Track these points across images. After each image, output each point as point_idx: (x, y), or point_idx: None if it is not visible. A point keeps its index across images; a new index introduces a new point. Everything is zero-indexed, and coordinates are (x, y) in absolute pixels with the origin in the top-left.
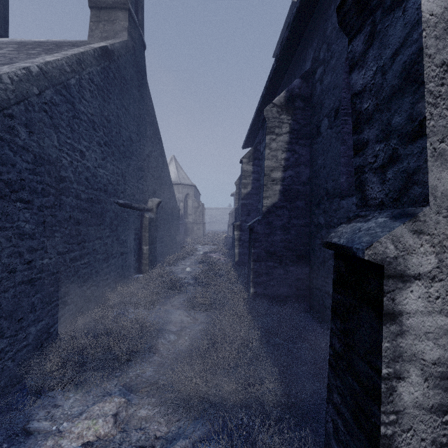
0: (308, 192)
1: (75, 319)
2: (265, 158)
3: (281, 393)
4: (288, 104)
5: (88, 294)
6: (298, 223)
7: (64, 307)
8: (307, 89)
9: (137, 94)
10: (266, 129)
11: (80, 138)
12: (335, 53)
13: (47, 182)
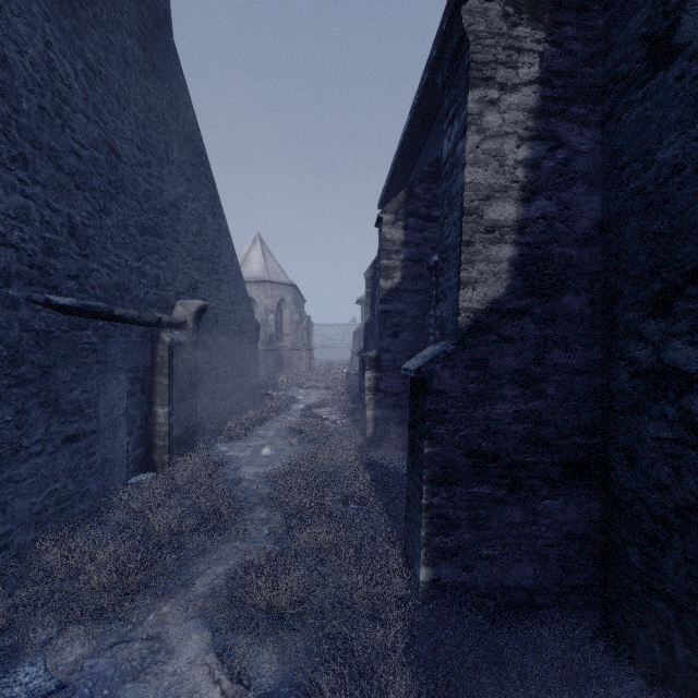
0: (598, 265)
1: None
2: (466, 160)
3: None
4: None
5: None
6: (568, 363)
7: None
8: None
9: (138, 54)
10: (468, 71)
11: None
12: None
13: None
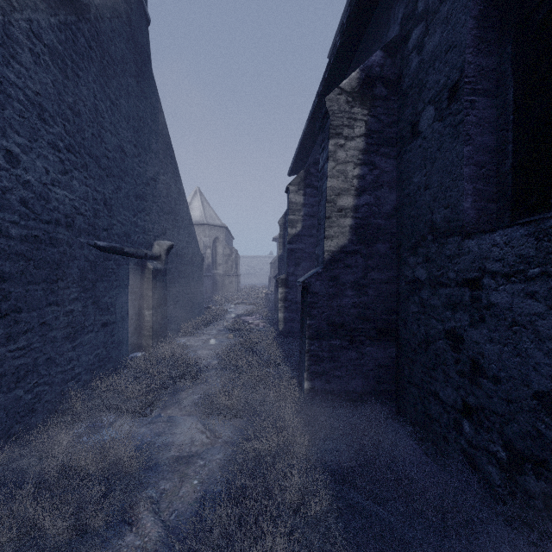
0: (394, 229)
1: None
2: (328, 175)
3: None
4: (364, 91)
5: (28, 400)
6: (379, 278)
7: None
8: (393, 67)
9: (134, 86)
10: (329, 129)
11: (7, 129)
12: None
13: None
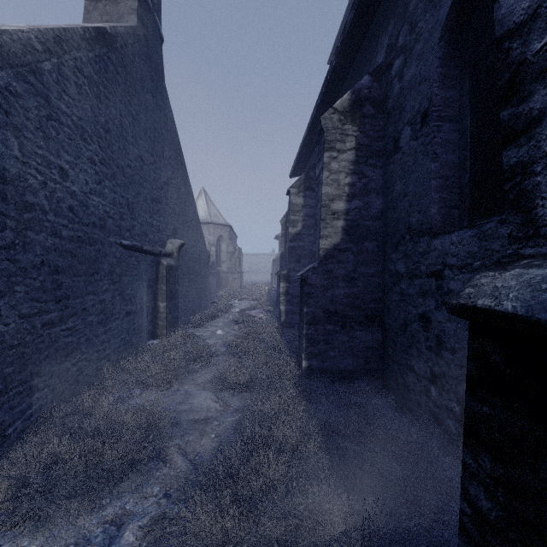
0: (380, 229)
1: (50, 411)
2: (323, 183)
3: (357, 540)
4: (354, 110)
5: (74, 372)
6: (367, 272)
7: (32, 395)
8: (380, 90)
9: (151, 101)
10: (324, 144)
11: (60, 150)
12: (422, 34)
13: (1, 209)
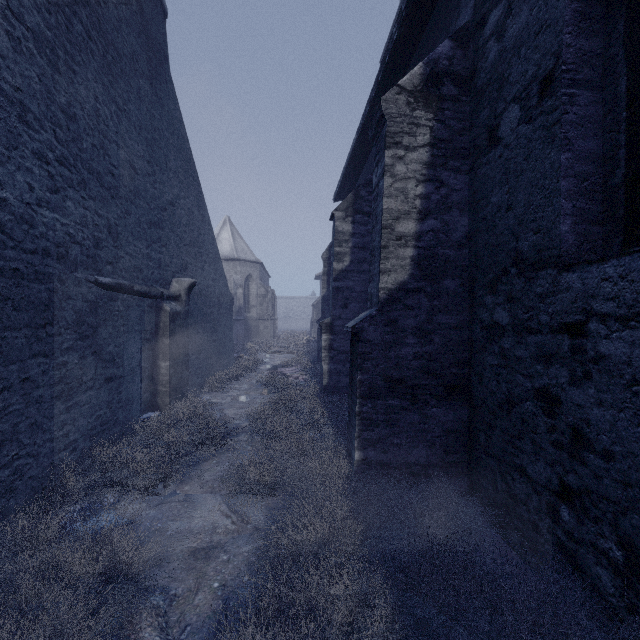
0: (466, 261)
1: None
2: (384, 194)
3: None
4: (429, 89)
5: (5, 478)
6: (447, 322)
7: None
8: (465, 61)
9: (147, 90)
10: (385, 138)
11: None
12: None
13: None
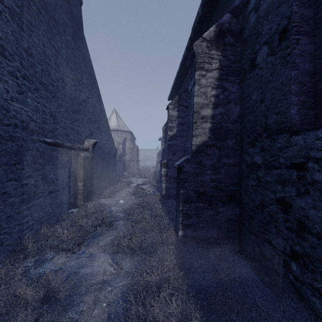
0: (238, 130)
1: None
2: (195, 94)
3: None
4: (218, 39)
5: None
6: (228, 162)
7: None
8: (237, 24)
9: (72, 42)
10: (195, 65)
11: None
12: None
13: None
